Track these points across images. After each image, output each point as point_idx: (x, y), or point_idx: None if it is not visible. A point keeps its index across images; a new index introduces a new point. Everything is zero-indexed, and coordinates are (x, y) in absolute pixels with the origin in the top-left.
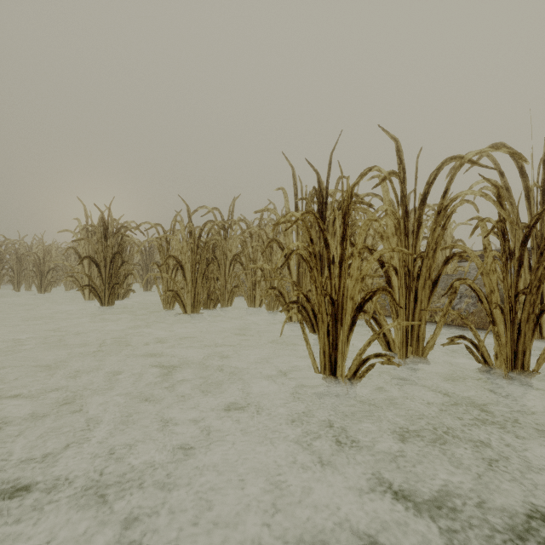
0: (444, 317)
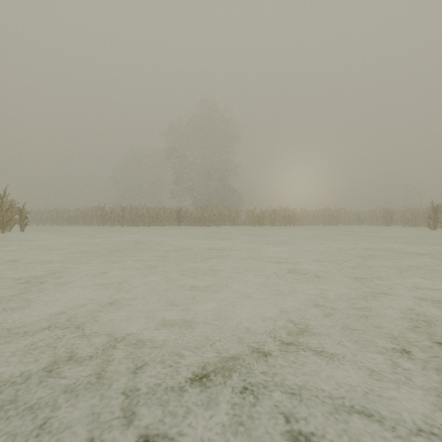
0: None
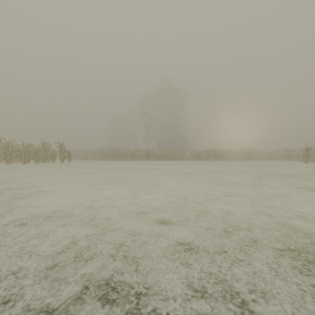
0: None
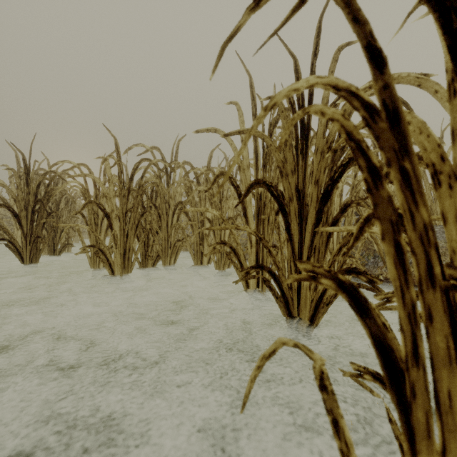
0: None
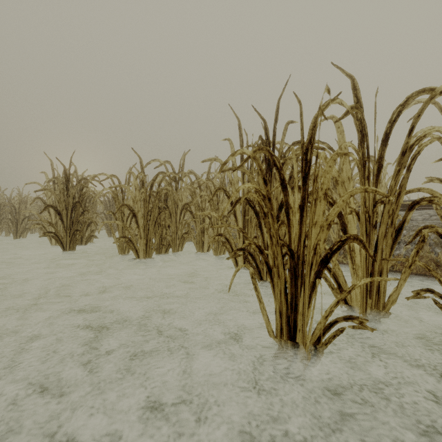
0: (410, 268)
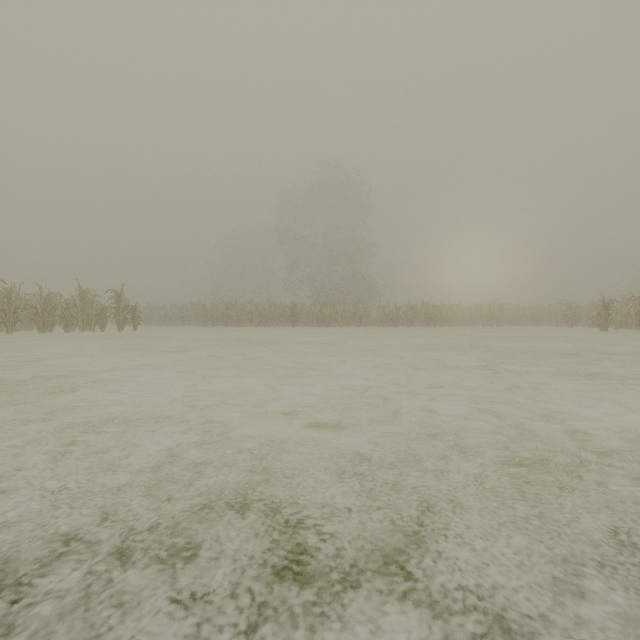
0: None
